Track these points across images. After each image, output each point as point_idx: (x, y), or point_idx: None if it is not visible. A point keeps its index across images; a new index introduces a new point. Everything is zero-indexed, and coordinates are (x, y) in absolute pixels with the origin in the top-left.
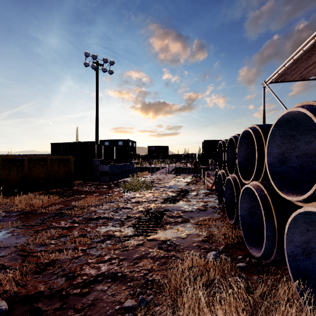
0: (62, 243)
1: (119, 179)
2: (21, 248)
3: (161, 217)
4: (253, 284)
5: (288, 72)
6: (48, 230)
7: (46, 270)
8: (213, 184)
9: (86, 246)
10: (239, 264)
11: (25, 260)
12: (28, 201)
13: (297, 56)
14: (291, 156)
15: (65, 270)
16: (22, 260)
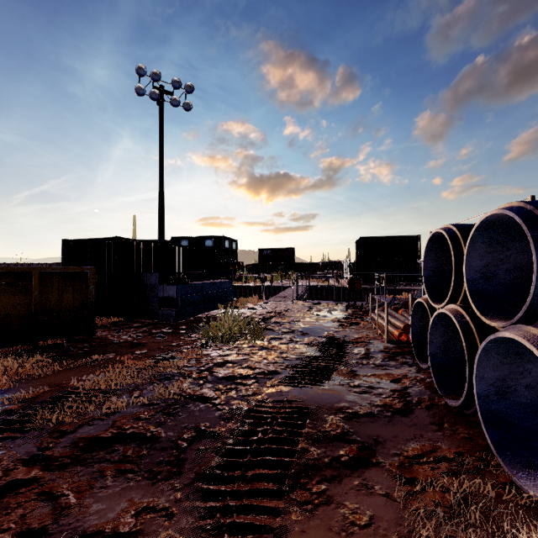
0: None
1: (200, 314)
2: None
3: (292, 448)
4: None
5: None
6: None
7: None
8: (404, 330)
9: None
10: None
11: None
12: None
13: None
14: None
15: None
16: None
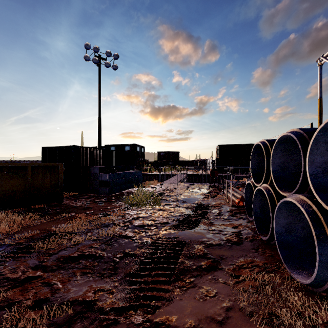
0: None
1: (123, 190)
2: None
3: (175, 261)
4: None
5: None
6: None
7: None
8: (241, 199)
9: None
10: None
11: None
12: None
13: None
14: None
15: None
16: None
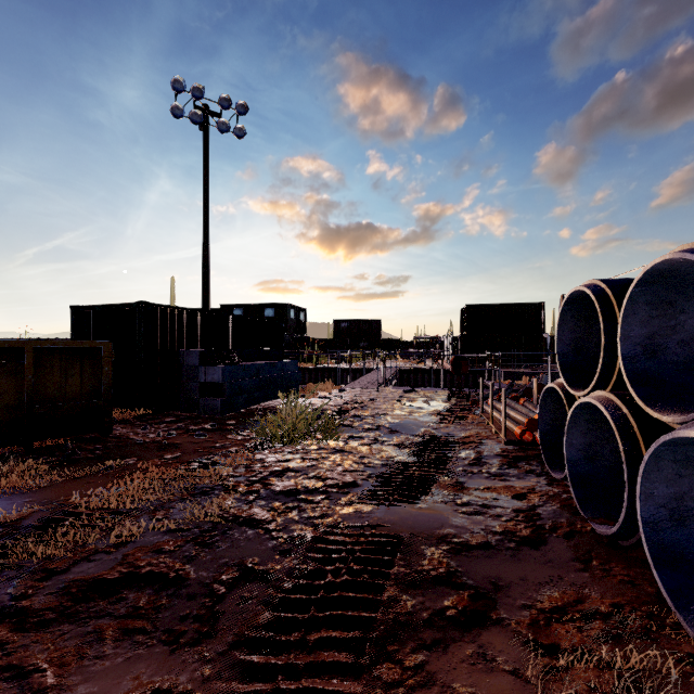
0: None
1: (255, 404)
2: None
3: (375, 597)
4: None
5: None
6: None
7: None
8: (528, 426)
9: None
10: None
11: None
12: None
13: None
14: None
15: None
16: None
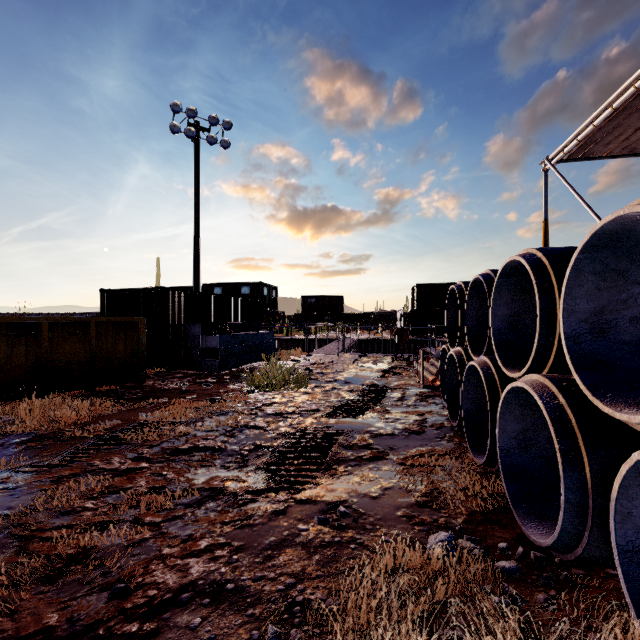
0: (111, 508)
1: (242, 365)
2: (19, 519)
3: (327, 449)
4: (535, 613)
5: (598, 137)
6: (82, 477)
7: (67, 574)
8: (437, 376)
9: (162, 515)
10: (501, 564)
11: (23, 549)
12: (47, 411)
13: (621, 101)
14: (618, 319)
15: (111, 573)
16: (18, 550)
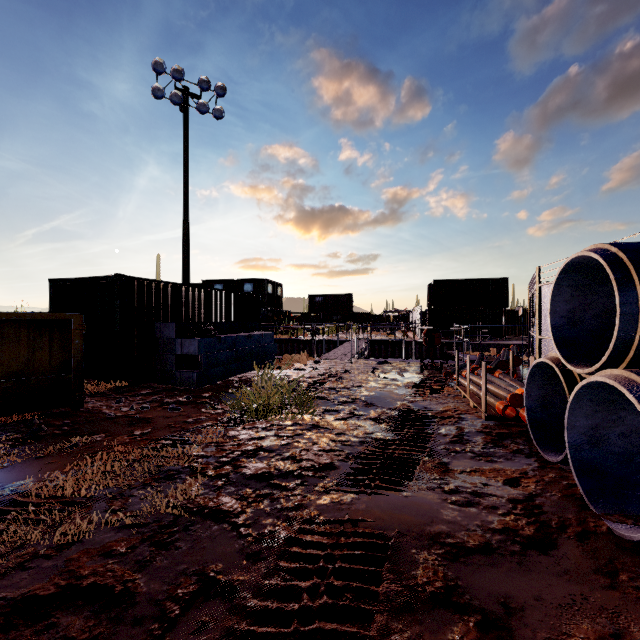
0: None
1: (231, 376)
2: None
3: (362, 632)
4: None
5: None
6: None
7: None
8: (511, 402)
9: None
10: None
11: None
12: None
13: None
14: None
15: None
16: None
